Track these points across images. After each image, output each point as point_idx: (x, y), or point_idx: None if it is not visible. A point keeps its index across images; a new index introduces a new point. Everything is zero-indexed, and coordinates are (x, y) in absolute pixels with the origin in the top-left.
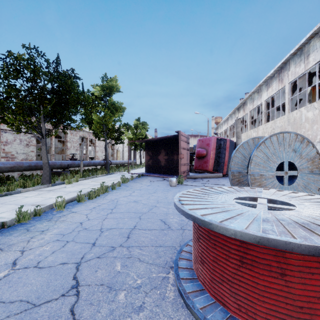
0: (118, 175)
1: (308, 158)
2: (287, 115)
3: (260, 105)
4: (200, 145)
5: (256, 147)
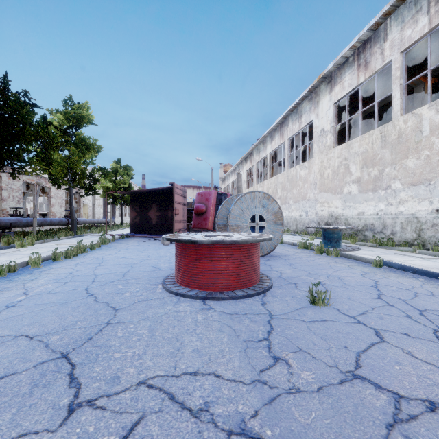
0: (92, 237)
1: (273, 212)
2: (287, 172)
3: (266, 157)
4: (199, 199)
5: (234, 202)
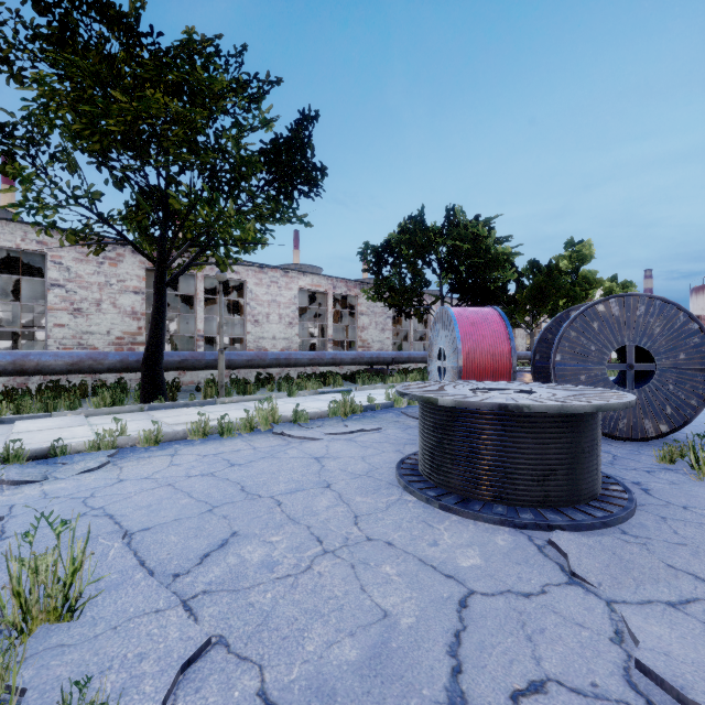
0: None
1: None
2: None
3: None
4: None
5: None
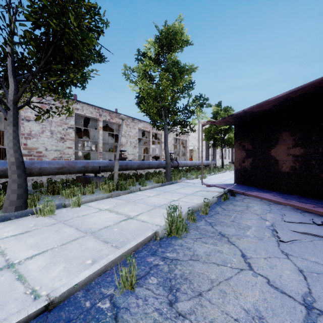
0: (183, 186)
1: None
2: None
3: None
4: None
5: None
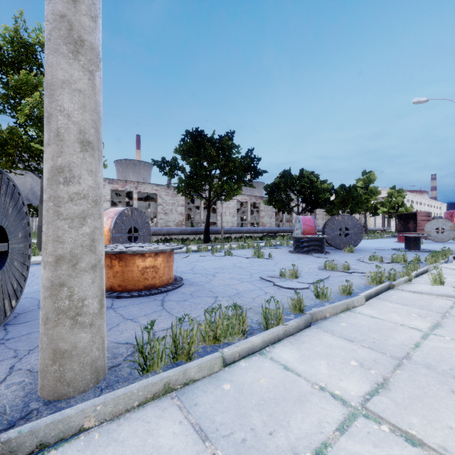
0: None
1: (449, 226)
2: None
3: None
4: (445, 216)
5: (427, 223)
